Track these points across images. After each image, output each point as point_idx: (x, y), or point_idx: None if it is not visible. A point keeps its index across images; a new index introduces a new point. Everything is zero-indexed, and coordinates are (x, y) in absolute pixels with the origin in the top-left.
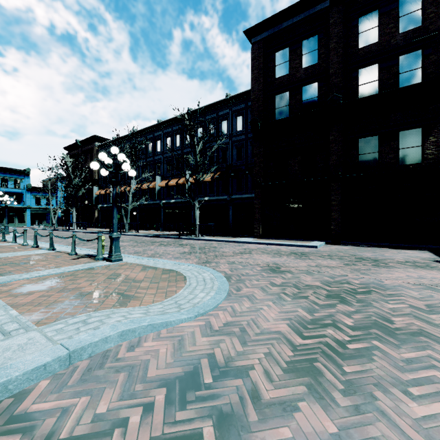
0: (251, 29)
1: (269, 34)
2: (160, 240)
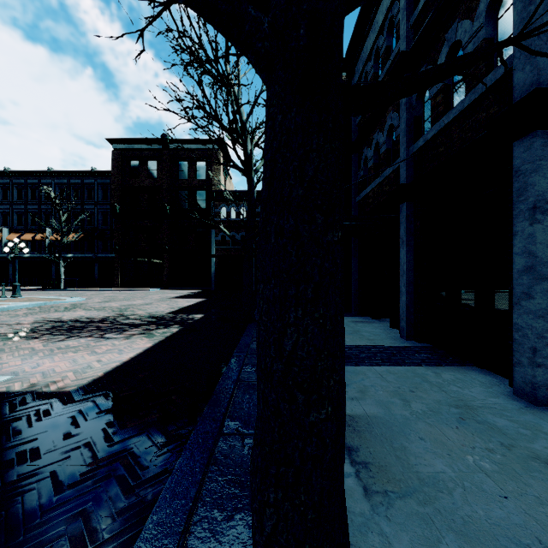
0: (111, 140)
1: (126, 148)
2: (25, 292)
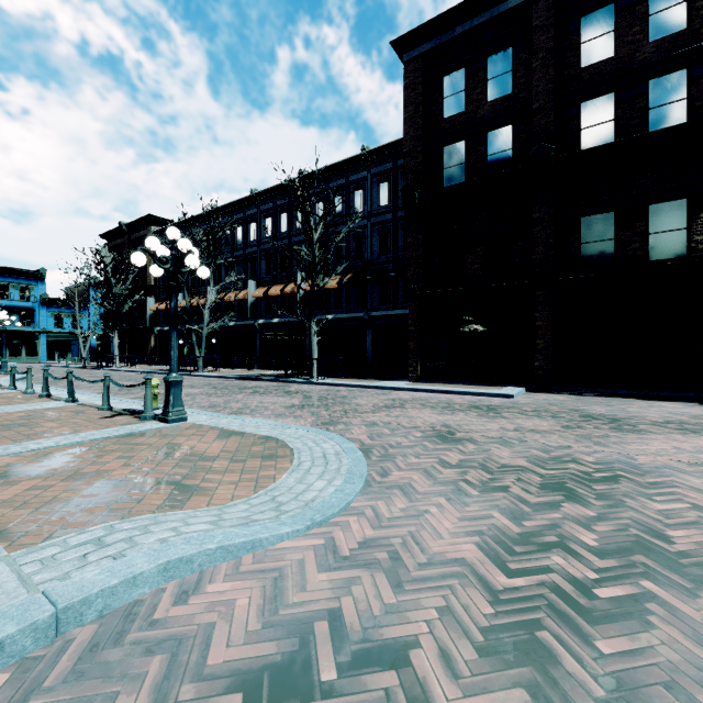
0: (403, 39)
1: (433, 47)
2: (254, 385)
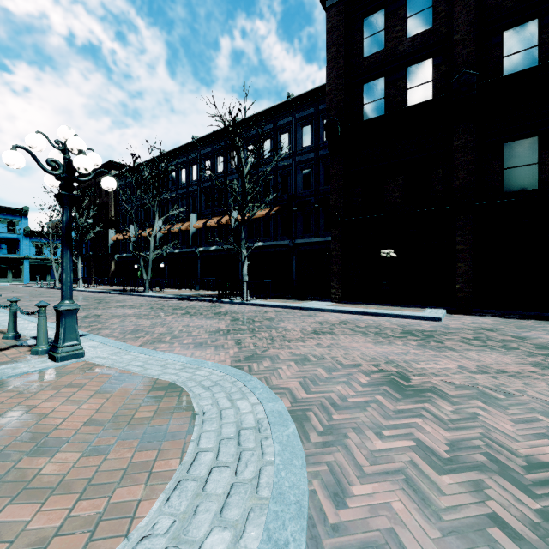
0: None
1: None
2: (188, 306)
